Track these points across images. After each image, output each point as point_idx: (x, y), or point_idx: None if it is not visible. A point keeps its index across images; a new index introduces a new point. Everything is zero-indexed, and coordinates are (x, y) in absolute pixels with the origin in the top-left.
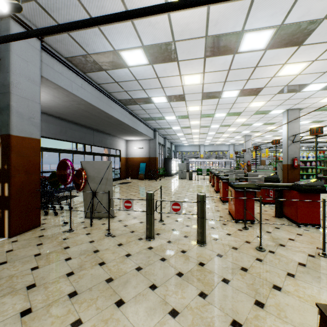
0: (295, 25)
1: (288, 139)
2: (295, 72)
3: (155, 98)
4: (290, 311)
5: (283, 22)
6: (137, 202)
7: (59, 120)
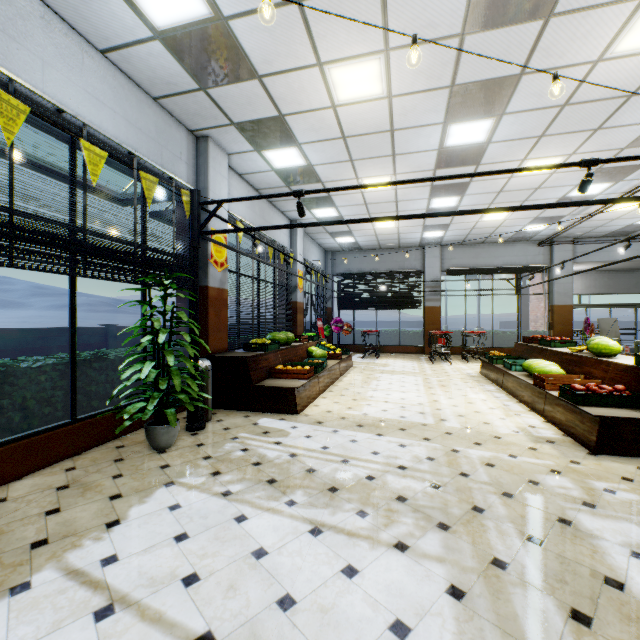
0: None
1: None
2: None
3: None
4: None
5: None
6: None
7: (633, 272)
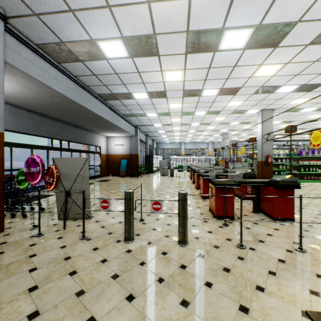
0: (272, 26)
1: (263, 138)
2: (270, 74)
3: (136, 94)
4: (275, 315)
5: (261, 22)
6: (117, 200)
7: (31, 113)
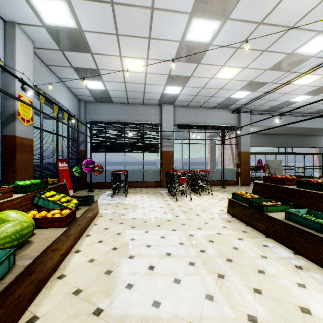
0: None
1: None
2: None
3: None
4: None
5: None
6: None
7: (265, 135)
